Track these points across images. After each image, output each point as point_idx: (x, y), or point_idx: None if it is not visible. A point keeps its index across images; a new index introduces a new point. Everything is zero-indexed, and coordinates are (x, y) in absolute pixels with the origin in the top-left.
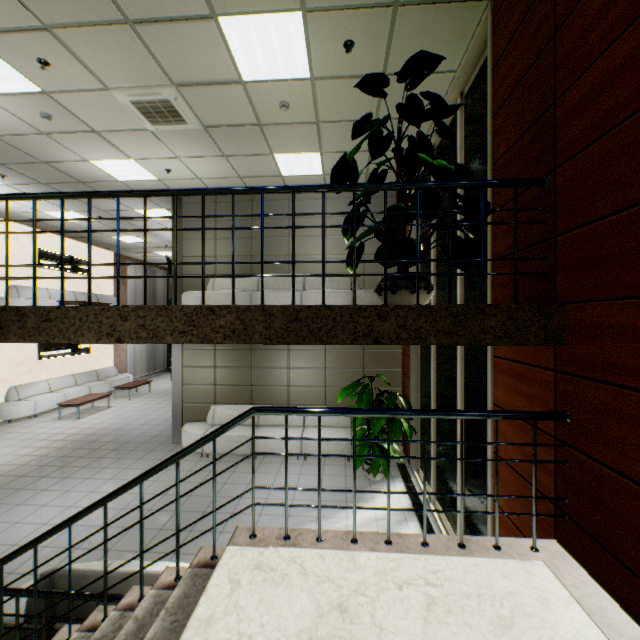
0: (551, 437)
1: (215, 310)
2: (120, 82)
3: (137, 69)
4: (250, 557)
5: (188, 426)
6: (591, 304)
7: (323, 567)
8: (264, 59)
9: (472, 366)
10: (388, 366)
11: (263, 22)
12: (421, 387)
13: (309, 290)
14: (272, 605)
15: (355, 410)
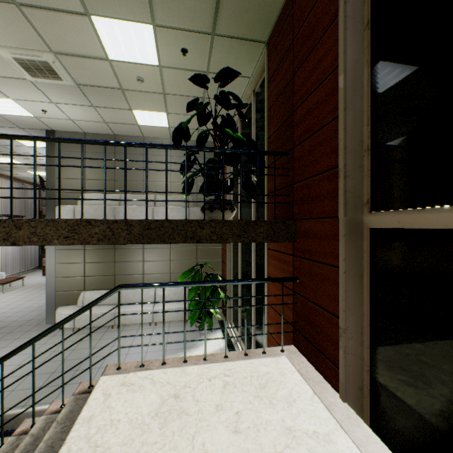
0: (292, 291)
1: (91, 222)
2: (4, 42)
3: (21, 36)
4: (117, 380)
5: (61, 309)
6: (306, 220)
7: (165, 378)
8: (125, 48)
9: (259, 255)
10: (213, 257)
11: (125, 26)
12: (233, 270)
13: (159, 206)
14: (133, 402)
15: (186, 283)
